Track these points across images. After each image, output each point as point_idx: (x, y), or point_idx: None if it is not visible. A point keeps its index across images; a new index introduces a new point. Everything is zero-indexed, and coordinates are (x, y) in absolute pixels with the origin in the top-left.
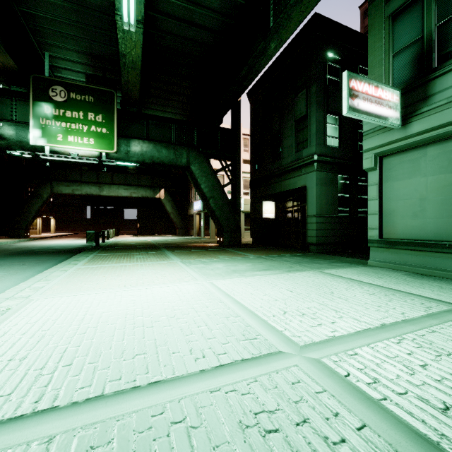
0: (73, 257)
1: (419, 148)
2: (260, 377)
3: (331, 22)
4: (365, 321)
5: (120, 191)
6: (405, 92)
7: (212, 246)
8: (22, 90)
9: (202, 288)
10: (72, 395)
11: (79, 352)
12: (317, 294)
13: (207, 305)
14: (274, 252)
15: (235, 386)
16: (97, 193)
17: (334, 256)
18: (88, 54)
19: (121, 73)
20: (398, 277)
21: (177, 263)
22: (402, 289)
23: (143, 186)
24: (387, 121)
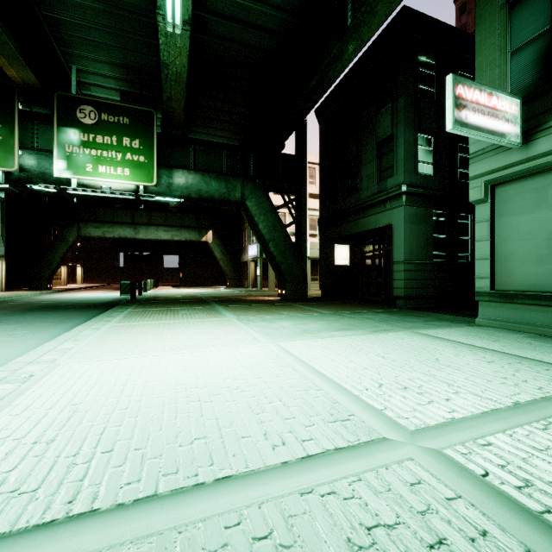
0: (106, 312)
1: (547, 173)
2: (364, 474)
3: (424, 17)
4: (491, 398)
5: (159, 233)
6: (526, 101)
7: (273, 300)
8: (45, 111)
9: (268, 352)
10: (116, 494)
11: (121, 433)
12: (418, 361)
13: (277, 374)
14: (351, 308)
15: (333, 487)
16: (131, 235)
17: (429, 313)
18: (123, 66)
19: (163, 87)
20: (520, 340)
21: (232, 320)
22: (530, 355)
23: (187, 227)
24: (503, 138)
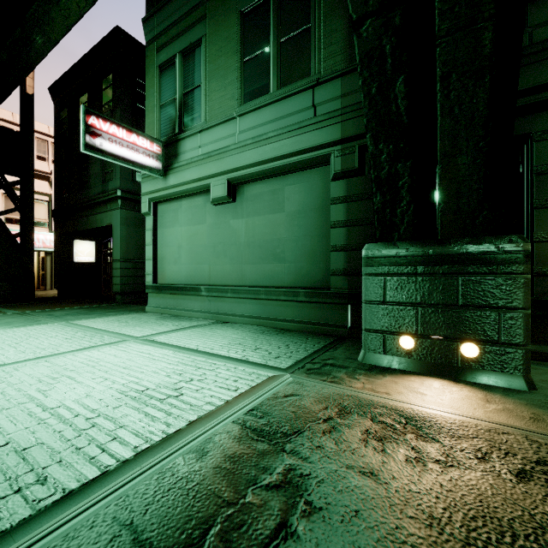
0: None
1: (178, 200)
2: None
3: (141, 45)
4: None
5: None
6: (166, 145)
7: None
8: None
9: None
10: None
11: None
12: None
13: None
14: (61, 305)
15: None
16: None
17: (132, 305)
18: None
19: None
20: (146, 320)
21: None
22: (119, 330)
23: None
24: (145, 168)
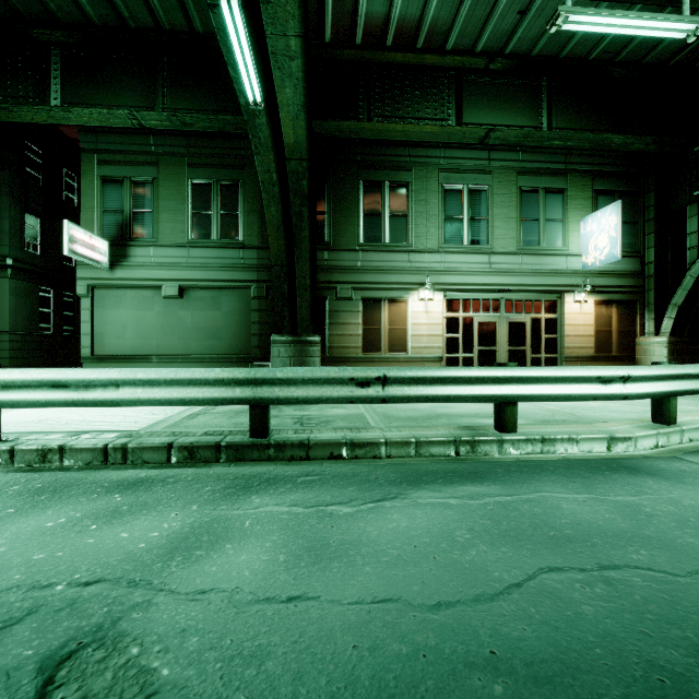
0: None
1: (122, 289)
2: None
3: None
4: None
5: None
6: (112, 245)
7: None
8: None
9: None
10: None
11: None
12: None
13: None
14: None
15: None
16: None
17: None
18: None
19: None
20: None
21: None
22: None
23: None
24: (99, 264)
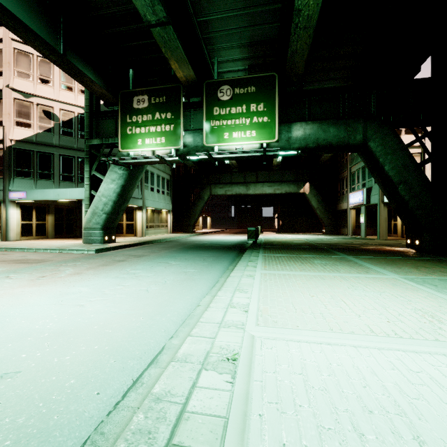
0: (244, 256)
1: None
2: None
3: None
4: None
5: (264, 188)
6: None
7: (406, 251)
8: (197, 99)
9: None
10: None
11: None
12: None
13: None
14: None
15: None
16: (244, 192)
17: None
18: (249, 44)
19: (290, 42)
20: None
21: (402, 281)
22: None
23: (286, 181)
24: None
